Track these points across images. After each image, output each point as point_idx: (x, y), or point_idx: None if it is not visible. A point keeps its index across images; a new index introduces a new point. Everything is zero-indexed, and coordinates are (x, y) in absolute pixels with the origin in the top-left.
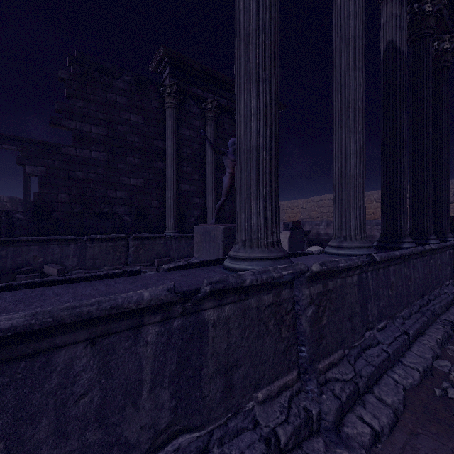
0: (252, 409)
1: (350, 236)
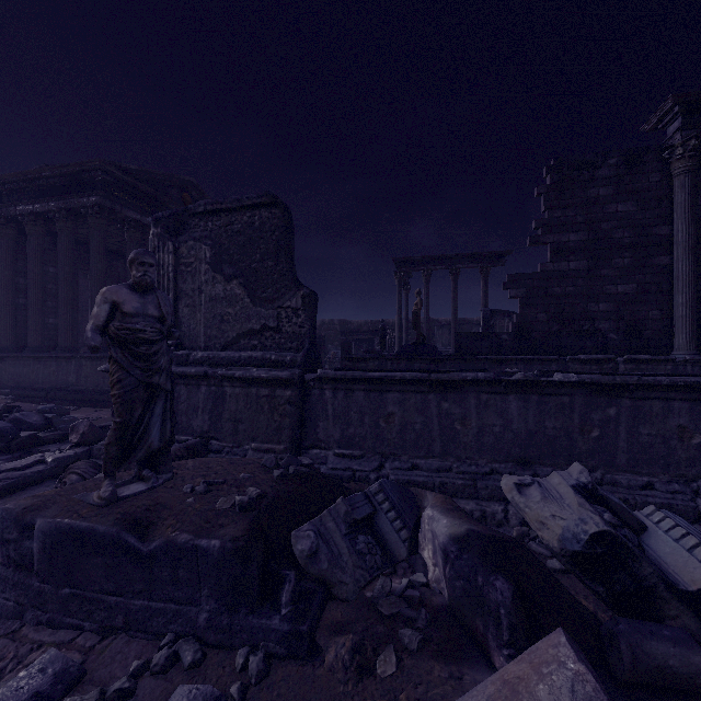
0: None
1: None
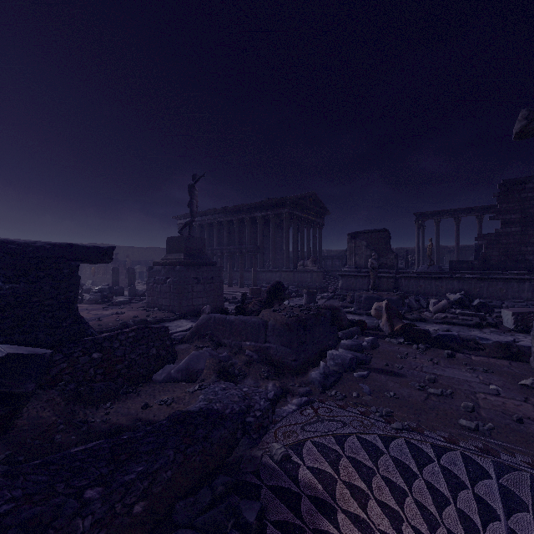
0: None
1: None
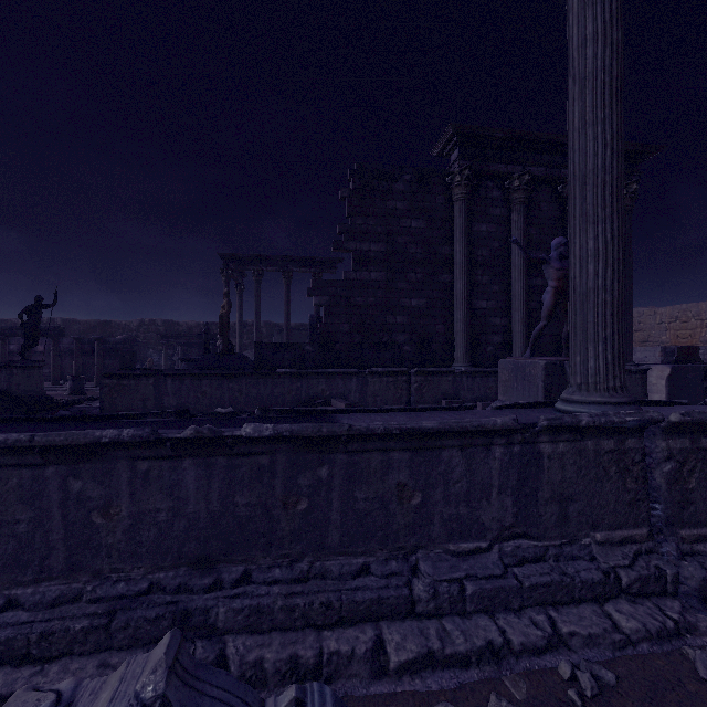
0: (589, 546)
1: None
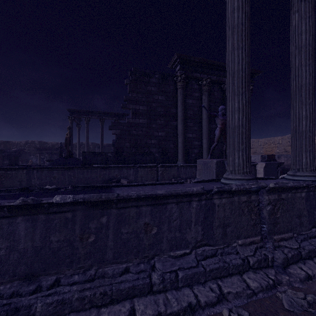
0: (236, 247)
1: (302, 169)
